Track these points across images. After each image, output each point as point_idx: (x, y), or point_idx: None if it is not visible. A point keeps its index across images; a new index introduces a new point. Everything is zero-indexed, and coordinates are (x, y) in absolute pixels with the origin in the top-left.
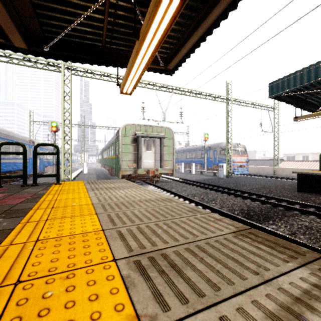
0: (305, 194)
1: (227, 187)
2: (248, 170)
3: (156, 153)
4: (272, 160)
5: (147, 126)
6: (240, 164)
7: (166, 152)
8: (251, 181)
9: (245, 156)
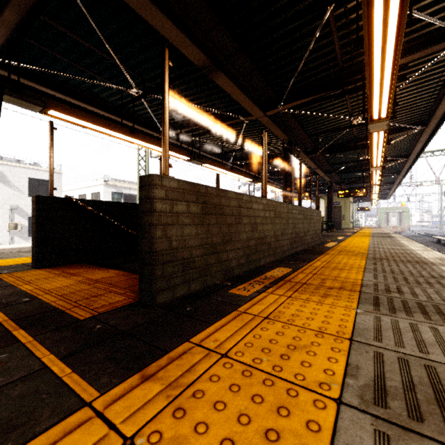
0: None
1: (435, 235)
2: None
3: (397, 219)
4: None
5: (392, 207)
6: None
7: (404, 219)
8: None
9: None
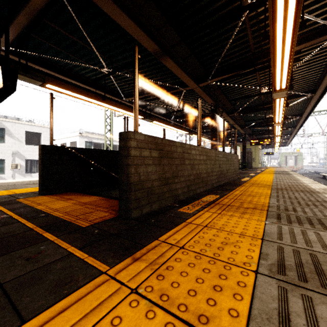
0: None
1: (322, 173)
2: None
3: (294, 161)
4: None
5: (290, 152)
6: None
7: (299, 160)
8: None
9: None
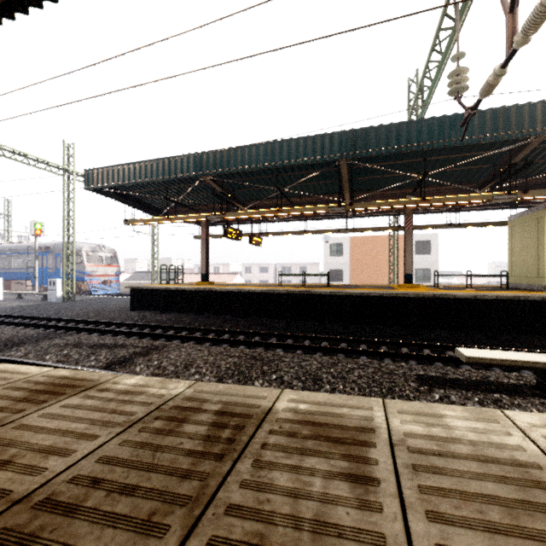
0: (133, 312)
1: (31, 316)
2: (121, 287)
3: None
4: (170, 272)
5: None
6: (105, 279)
7: None
8: (99, 303)
9: (113, 266)
